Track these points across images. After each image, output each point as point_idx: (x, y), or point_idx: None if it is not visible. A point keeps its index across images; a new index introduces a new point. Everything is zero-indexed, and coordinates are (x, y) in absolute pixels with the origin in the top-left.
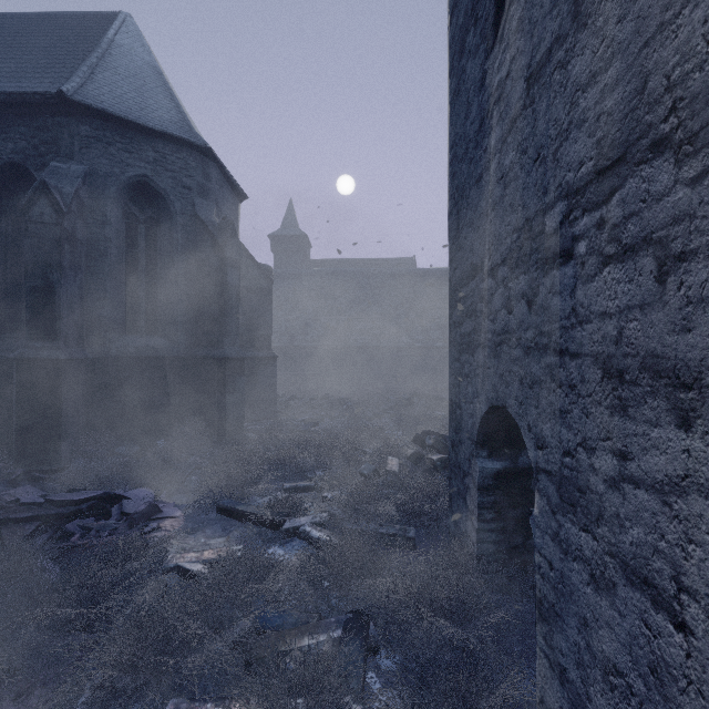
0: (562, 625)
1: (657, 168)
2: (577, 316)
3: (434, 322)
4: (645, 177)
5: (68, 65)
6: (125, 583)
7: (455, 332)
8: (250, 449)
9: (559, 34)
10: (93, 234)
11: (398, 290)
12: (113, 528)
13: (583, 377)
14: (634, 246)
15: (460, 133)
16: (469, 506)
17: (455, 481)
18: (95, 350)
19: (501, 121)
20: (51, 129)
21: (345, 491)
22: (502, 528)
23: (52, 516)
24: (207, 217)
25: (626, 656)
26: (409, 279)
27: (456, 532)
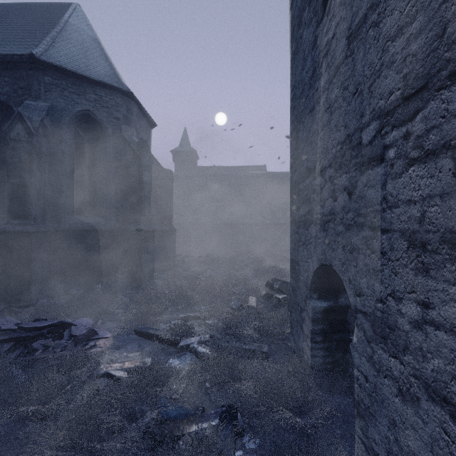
0: (375, 422)
1: (455, 92)
2: (387, 202)
3: (278, 207)
4: (444, 99)
5: (37, 37)
6: (70, 385)
7: (295, 214)
8: (158, 291)
9: (373, 3)
10: (53, 148)
11: (255, 186)
12: (64, 346)
13: (392, 246)
14: (435, 151)
15: (298, 79)
16: (304, 332)
17: (295, 314)
18: (55, 225)
19: (328, 68)
20: (25, 78)
21: (220, 319)
22: (327, 347)
23: (22, 338)
24: (130, 138)
25: (428, 452)
26: (262, 179)
27: (296, 348)
